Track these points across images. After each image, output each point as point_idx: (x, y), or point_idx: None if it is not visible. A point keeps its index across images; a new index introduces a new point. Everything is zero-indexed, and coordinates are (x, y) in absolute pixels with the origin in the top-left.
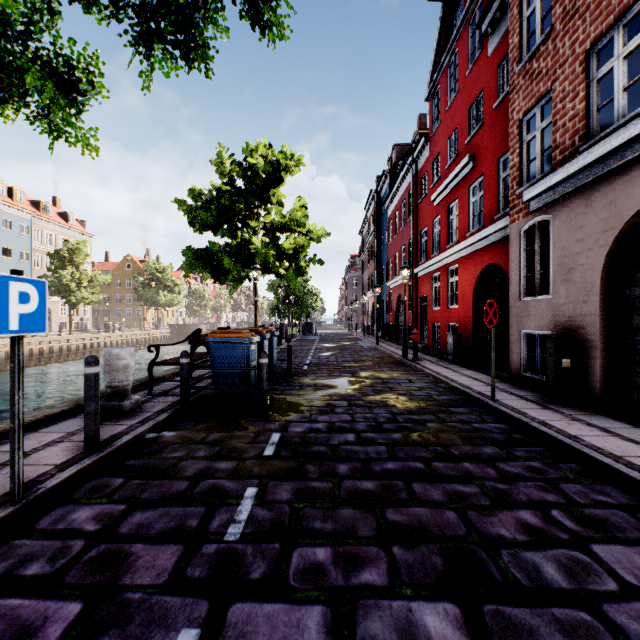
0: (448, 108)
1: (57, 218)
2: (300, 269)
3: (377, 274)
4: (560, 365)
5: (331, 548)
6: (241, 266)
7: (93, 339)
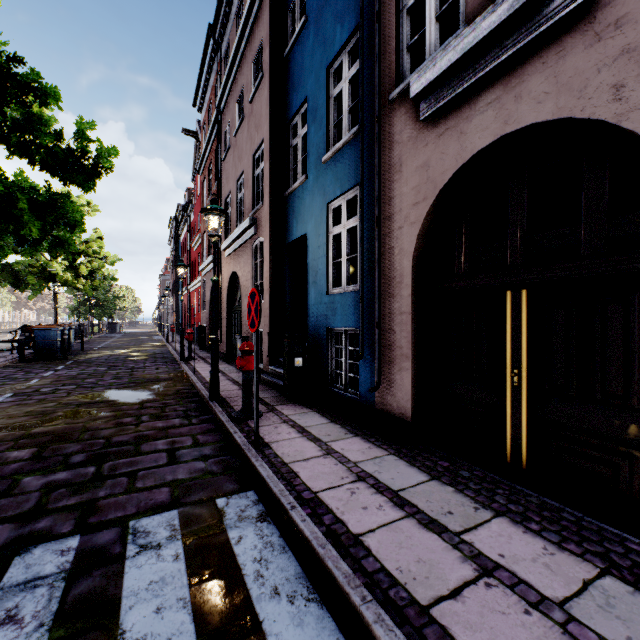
0: (198, 198)
1: None
2: (96, 285)
3: (176, 284)
4: (201, 336)
5: (85, 367)
6: (43, 281)
7: None
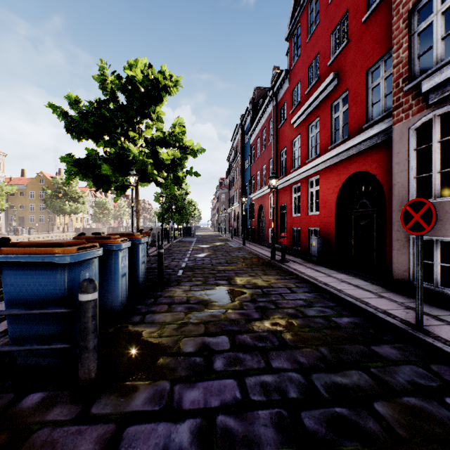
0: (308, 40)
1: None
2: (178, 179)
3: (241, 189)
4: None
5: None
6: (120, 174)
7: None
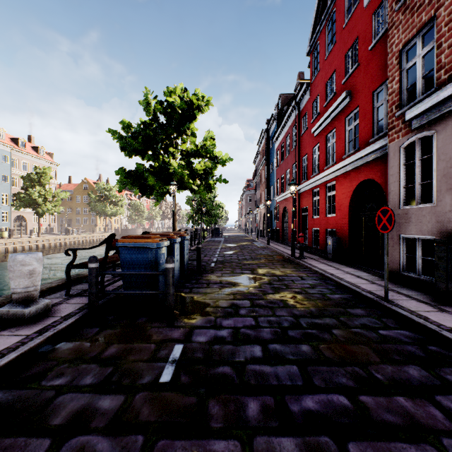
0: (326, 58)
1: (31, 151)
2: (209, 186)
3: (267, 192)
4: (451, 268)
5: None
6: (162, 183)
7: (56, 240)
